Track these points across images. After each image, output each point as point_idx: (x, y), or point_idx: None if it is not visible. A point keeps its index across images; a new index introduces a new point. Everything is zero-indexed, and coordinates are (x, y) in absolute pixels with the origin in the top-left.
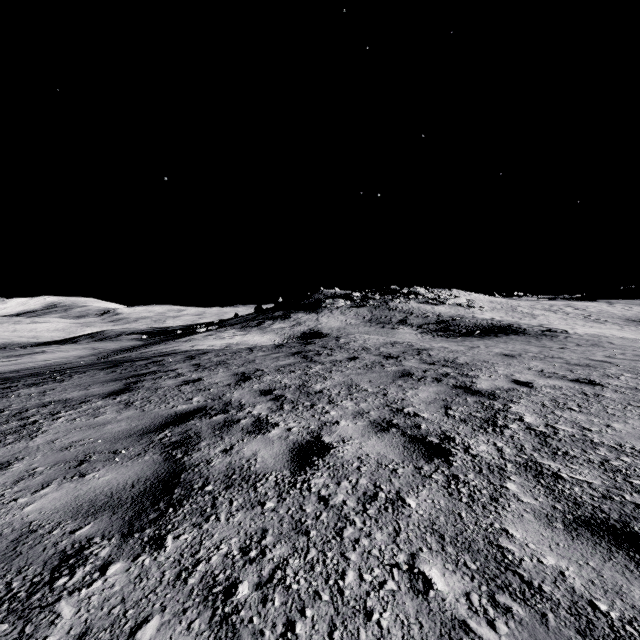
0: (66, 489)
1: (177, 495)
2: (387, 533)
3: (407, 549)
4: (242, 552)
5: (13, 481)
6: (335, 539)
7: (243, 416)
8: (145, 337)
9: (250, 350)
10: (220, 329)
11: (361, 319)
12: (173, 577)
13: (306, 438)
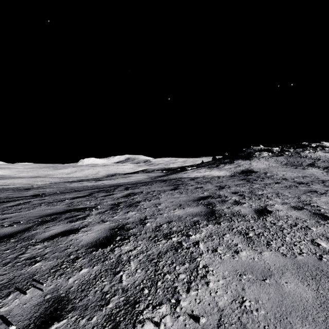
0: (181, 210)
1: (217, 215)
2: (301, 233)
3: (310, 237)
4: (246, 229)
5: (165, 207)
6: (280, 231)
7: (228, 199)
8: (164, 171)
9: (218, 177)
10: (198, 168)
11: (279, 163)
12: (228, 229)
13: (259, 208)
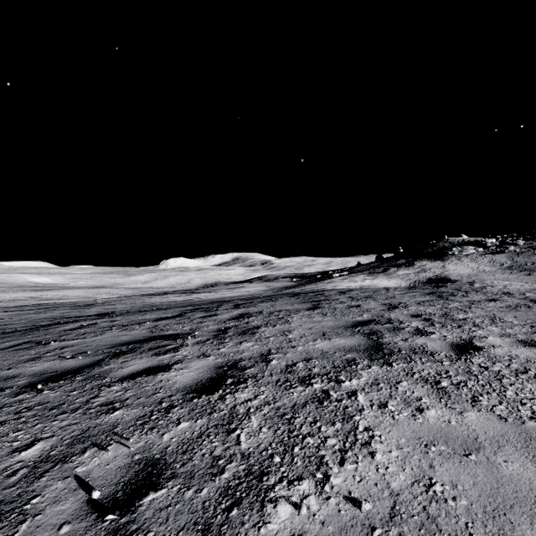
0: (326, 342)
1: (386, 352)
2: (535, 386)
3: None
4: (437, 374)
5: (299, 337)
6: (496, 381)
7: (405, 326)
8: (295, 280)
9: (386, 290)
10: (352, 274)
11: (497, 266)
12: (404, 374)
13: (460, 341)
